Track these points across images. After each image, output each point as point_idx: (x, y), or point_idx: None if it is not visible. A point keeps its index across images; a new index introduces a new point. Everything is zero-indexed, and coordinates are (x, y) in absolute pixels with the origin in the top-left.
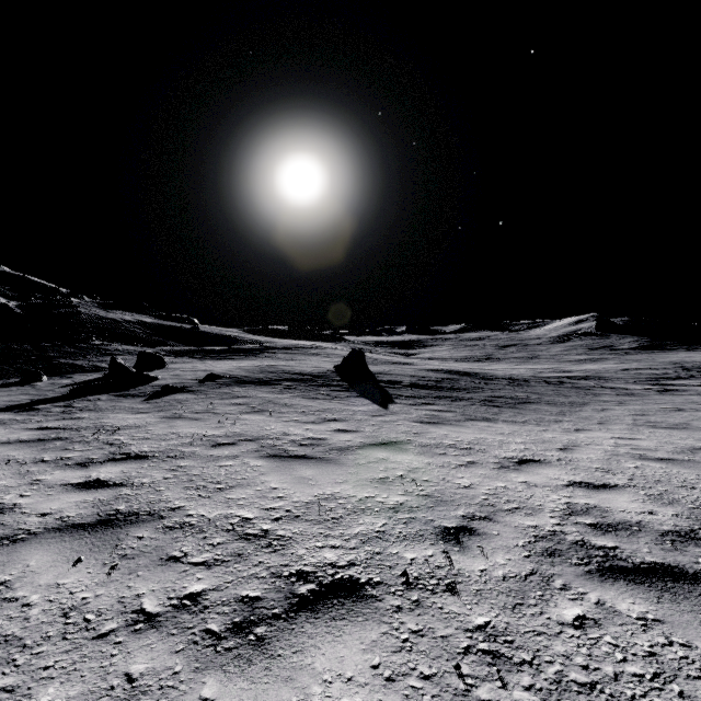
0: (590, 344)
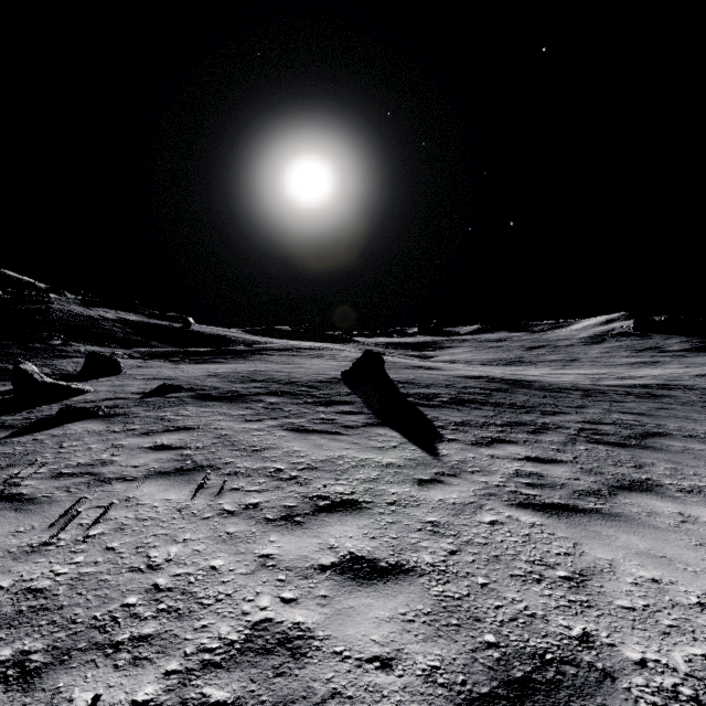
0: (632, 345)
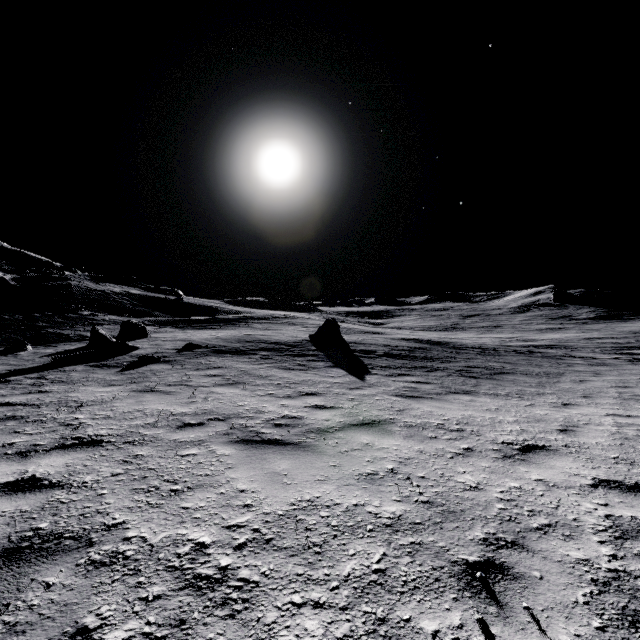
0: (549, 314)
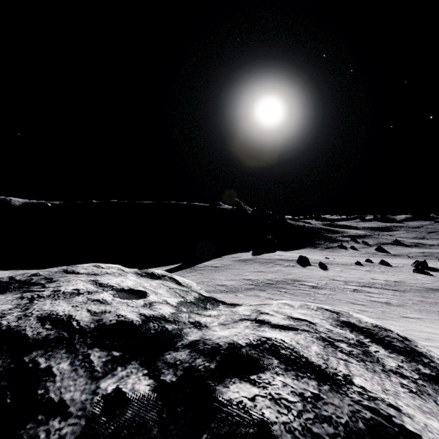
0: None
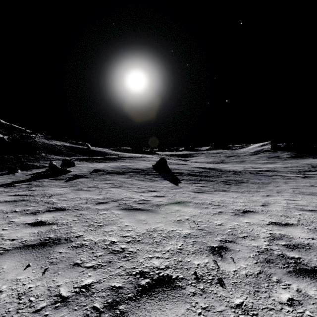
0: (268, 155)
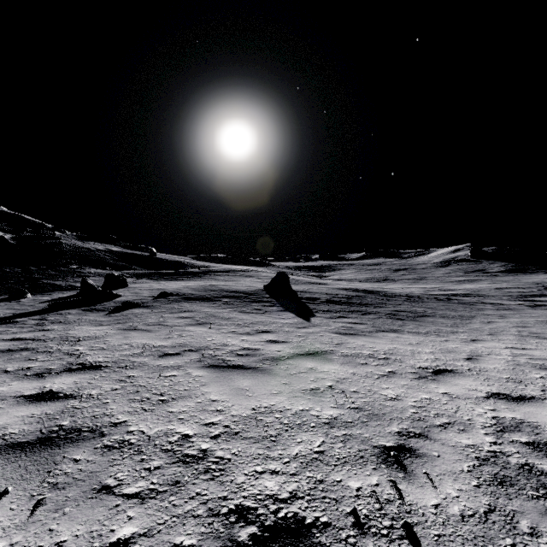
0: (467, 268)
